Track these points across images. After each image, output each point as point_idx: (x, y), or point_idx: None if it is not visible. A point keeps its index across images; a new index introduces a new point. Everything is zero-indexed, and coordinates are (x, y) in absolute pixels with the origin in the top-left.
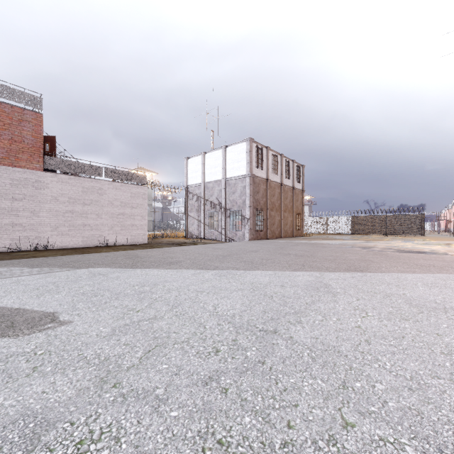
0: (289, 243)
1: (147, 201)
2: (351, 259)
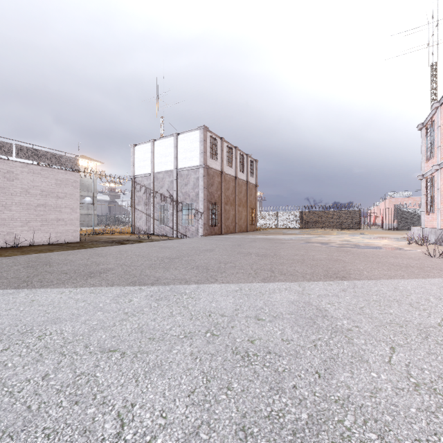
0: (245, 239)
1: (91, 193)
2: (320, 258)
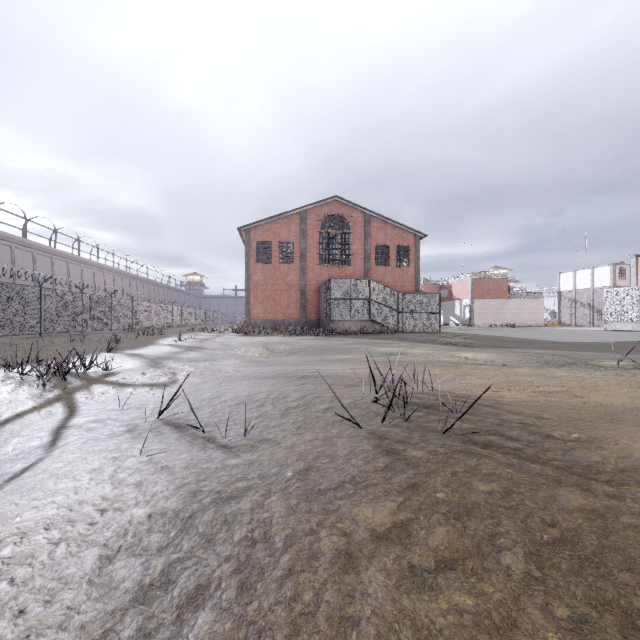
0: None
1: None
2: None
